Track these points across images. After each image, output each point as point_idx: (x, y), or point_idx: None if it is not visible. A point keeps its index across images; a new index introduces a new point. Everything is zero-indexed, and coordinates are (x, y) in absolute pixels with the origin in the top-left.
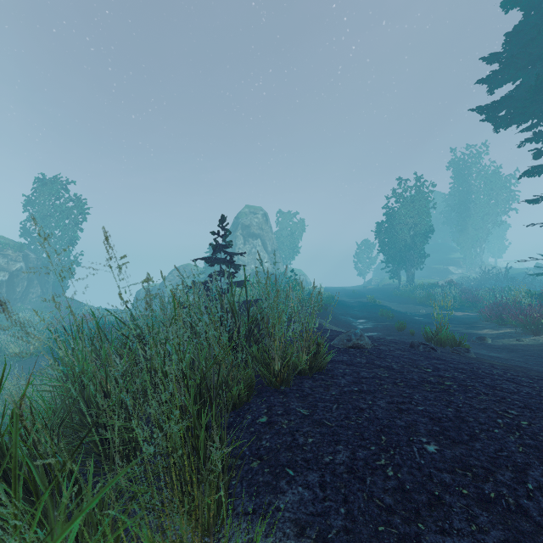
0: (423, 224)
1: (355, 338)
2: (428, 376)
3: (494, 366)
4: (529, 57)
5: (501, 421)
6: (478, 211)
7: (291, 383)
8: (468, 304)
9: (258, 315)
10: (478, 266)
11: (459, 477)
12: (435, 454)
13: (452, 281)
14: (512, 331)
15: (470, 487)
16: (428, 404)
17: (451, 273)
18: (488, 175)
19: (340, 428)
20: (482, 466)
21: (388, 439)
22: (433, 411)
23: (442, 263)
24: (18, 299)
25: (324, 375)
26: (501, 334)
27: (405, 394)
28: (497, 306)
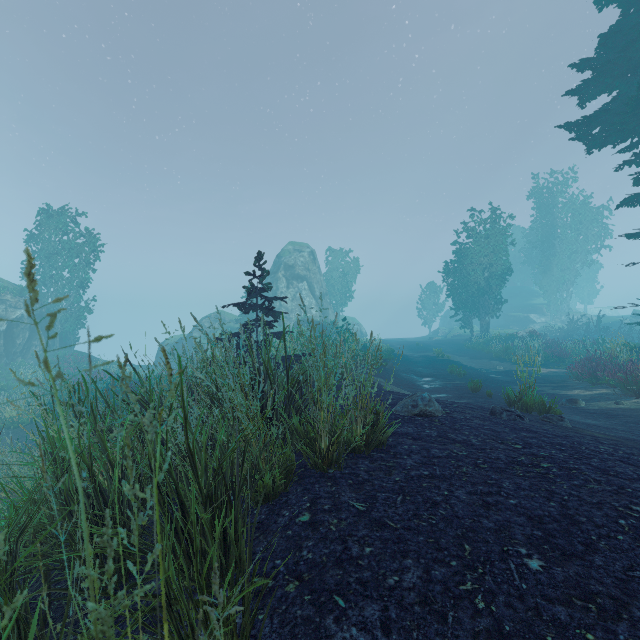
0: (500, 264)
1: (422, 403)
2: (517, 454)
3: (598, 441)
4: (628, 63)
5: (624, 522)
6: (564, 249)
7: (342, 464)
8: (554, 358)
9: (300, 376)
10: (565, 314)
11: (578, 611)
12: (541, 574)
13: (534, 331)
14: (609, 392)
15: (596, 629)
16: (523, 495)
17: (533, 322)
18: (576, 206)
19: (408, 531)
20: (609, 593)
21: (473, 548)
22: (531, 507)
23: (522, 310)
24: (18, 352)
25: (384, 453)
26: (596, 396)
27: (491, 480)
28: (590, 362)
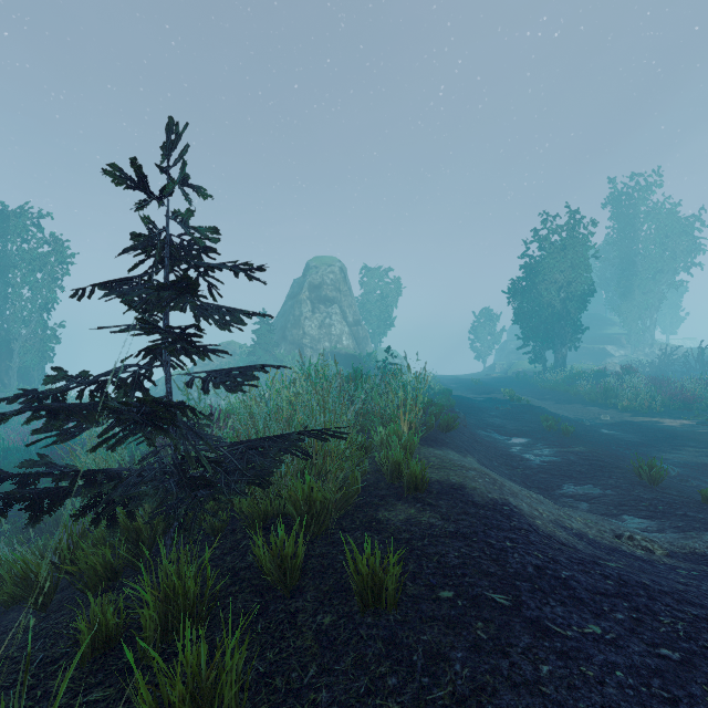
0: (580, 282)
1: None
2: None
3: None
4: None
5: None
6: (647, 267)
7: None
8: (676, 404)
9: None
10: (649, 346)
11: None
12: None
13: (630, 366)
14: None
15: None
16: None
17: (610, 355)
18: (661, 215)
19: None
20: None
21: None
22: None
23: (595, 341)
24: None
25: None
26: None
27: None
28: None
